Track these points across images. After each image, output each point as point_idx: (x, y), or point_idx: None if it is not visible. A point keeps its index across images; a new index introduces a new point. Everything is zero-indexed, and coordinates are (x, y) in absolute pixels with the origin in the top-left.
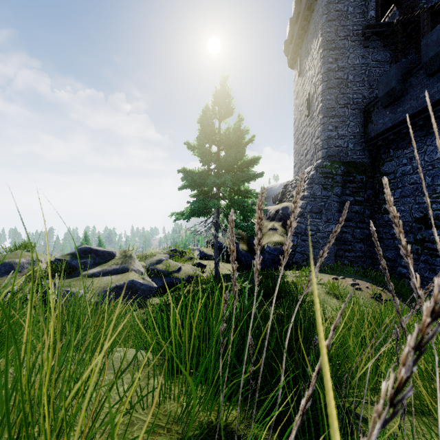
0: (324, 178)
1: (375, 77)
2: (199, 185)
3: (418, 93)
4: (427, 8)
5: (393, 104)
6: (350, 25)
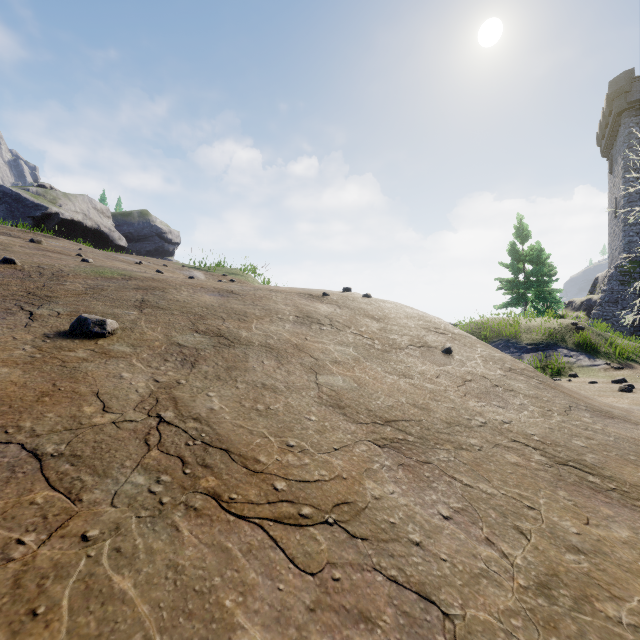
0: (622, 276)
1: None
2: (513, 289)
3: None
4: None
5: None
6: None
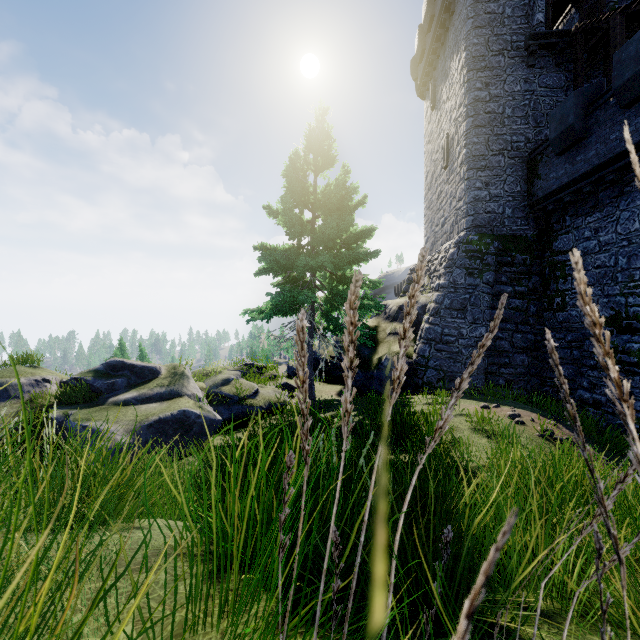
0: (470, 259)
1: (543, 110)
2: (284, 269)
3: (607, 133)
4: (621, 9)
5: (571, 149)
6: (507, 34)
